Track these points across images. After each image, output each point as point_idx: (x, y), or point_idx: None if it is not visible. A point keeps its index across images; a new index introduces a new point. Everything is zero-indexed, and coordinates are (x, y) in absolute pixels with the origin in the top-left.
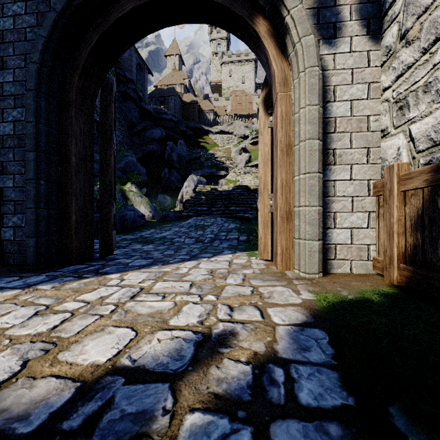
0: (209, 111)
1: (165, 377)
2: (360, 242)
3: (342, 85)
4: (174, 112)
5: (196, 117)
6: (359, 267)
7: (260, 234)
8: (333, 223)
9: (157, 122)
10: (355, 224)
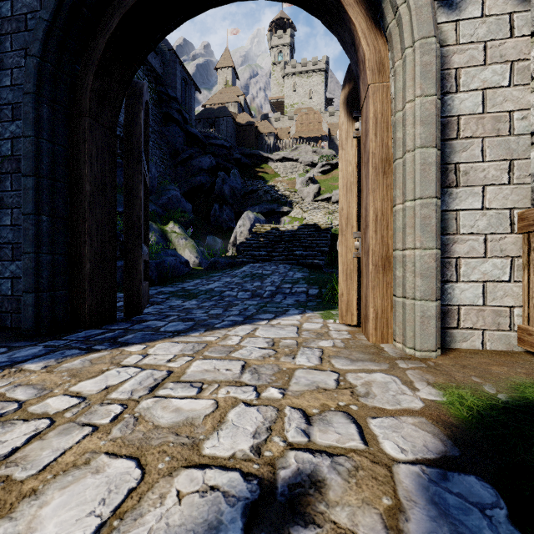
0: (268, 134)
1: None
2: (498, 302)
3: (468, 67)
4: (227, 136)
5: (253, 141)
6: (495, 341)
7: (340, 288)
8: (454, 274)
9: (205, 149)
10: (490, 275)
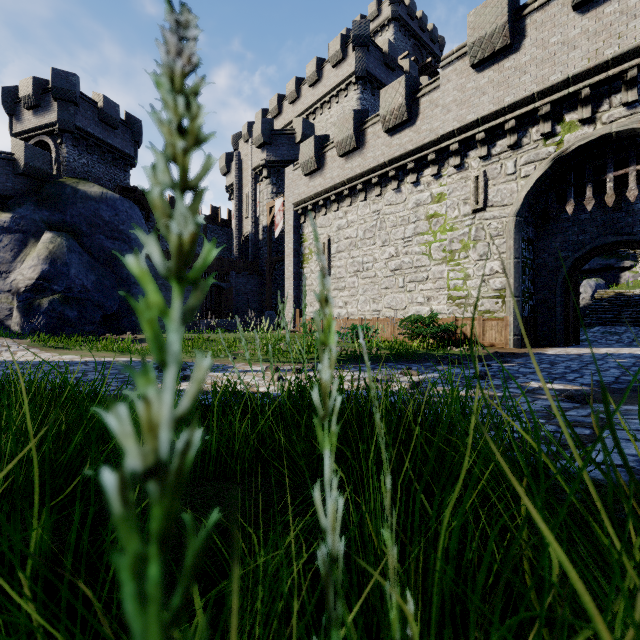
0: None
1: None
2: None
3: None
4: None
5: None
6: None
7: None
8: None
9: None
10: None
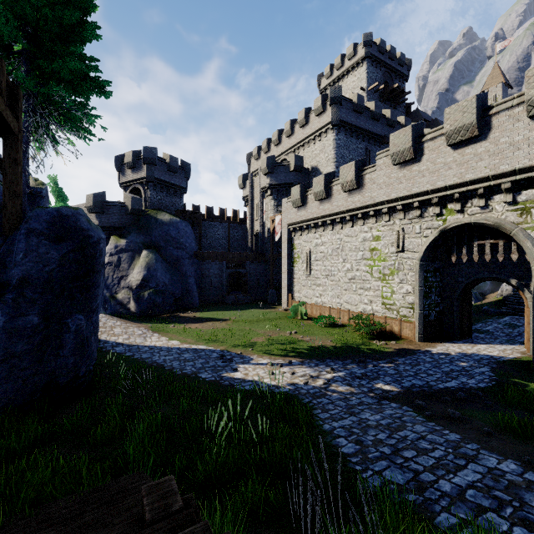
0: None
1: (492, 355)
2: None
3: None
4: None
5: None
6: None
7: (525, 342)
8: None
9: None
10: None
